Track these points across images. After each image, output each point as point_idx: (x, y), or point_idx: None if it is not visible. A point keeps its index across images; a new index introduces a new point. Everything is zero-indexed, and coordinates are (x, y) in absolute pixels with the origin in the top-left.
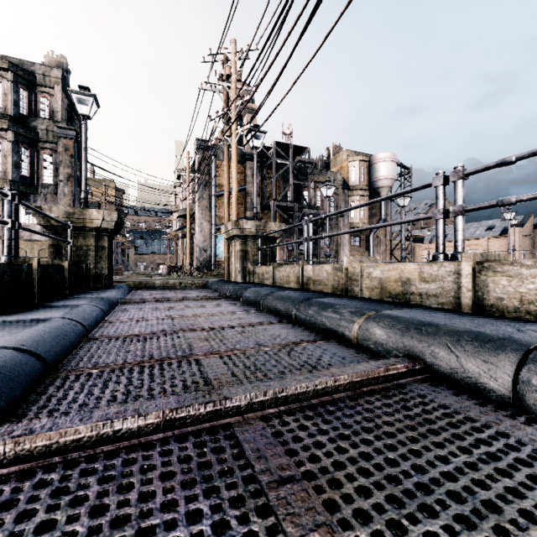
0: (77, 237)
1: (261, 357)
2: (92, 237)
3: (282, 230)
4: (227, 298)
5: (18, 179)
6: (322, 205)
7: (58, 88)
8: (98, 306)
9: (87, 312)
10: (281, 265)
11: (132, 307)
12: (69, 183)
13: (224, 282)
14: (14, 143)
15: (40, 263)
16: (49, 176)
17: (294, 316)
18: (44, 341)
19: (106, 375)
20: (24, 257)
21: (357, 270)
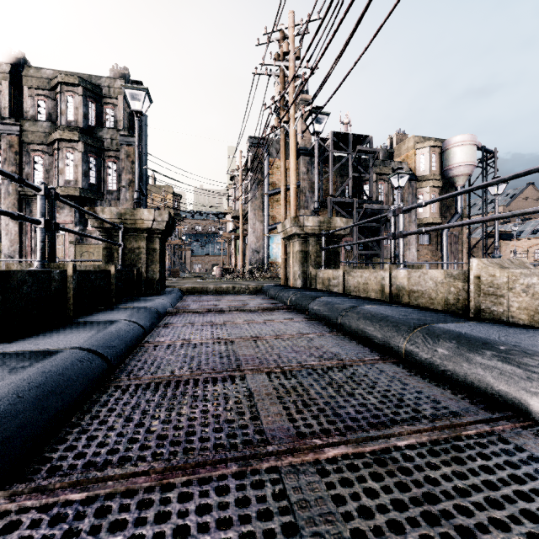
0: (129, 240)
1: (407, 480)
2: (144, 239)
3: (355, 225)
4: (289, 309)
5: (87, 187)
6: (385, 200)
7: (121, 98)
8: (138, 322)
9: (119, 334)
10: (353, 269)
11: (179, 320)
12: (130, 188)
13: (282, 288)
14: (84, 153)
15: (87, 267)
16: (113, 183)
17: (405, 352)
18: (14, 413)
19: (90, 520)
20: (85, 260)
21: (498, 279)
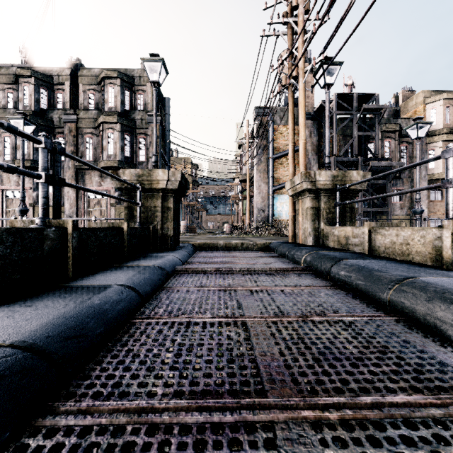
0: (146, 199)
1: None
2: (159, 198)
3: (384, 175)
4: (304, 270)
5: (123, 160)
6: (391, 157)
7: (149, 85)
8: (135, 288)
9: (102, 309)
10: (381, 226)
11: (186, 281)
12: None
13: (291, 245)
14: (121, 132)
15: (102, 224)
16: (143, 155)
17: None
18: None
19: None
20: (115, 218)
21: None
